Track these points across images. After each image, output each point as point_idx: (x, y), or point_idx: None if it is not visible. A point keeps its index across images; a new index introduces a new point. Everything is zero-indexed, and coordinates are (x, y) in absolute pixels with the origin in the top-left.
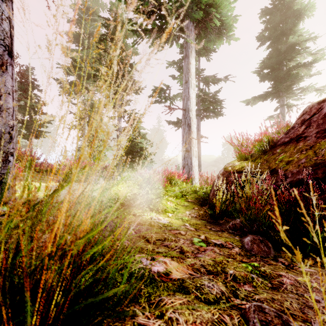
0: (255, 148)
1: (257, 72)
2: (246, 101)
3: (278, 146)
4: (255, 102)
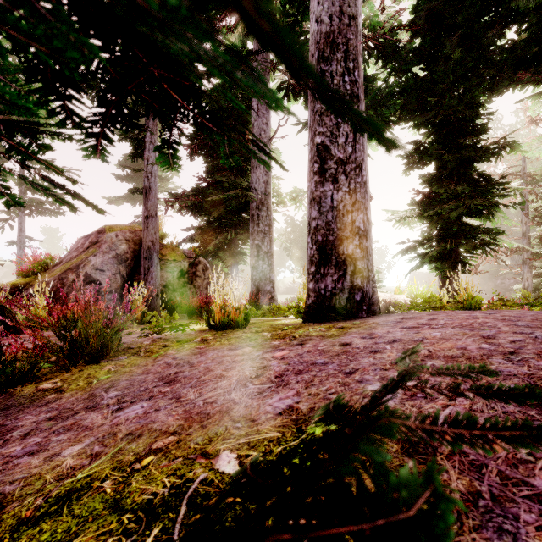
0: (35, 267)
1: (119, 168)
2: (109, 199)
3: (52, 267)
4: (121, 202)
